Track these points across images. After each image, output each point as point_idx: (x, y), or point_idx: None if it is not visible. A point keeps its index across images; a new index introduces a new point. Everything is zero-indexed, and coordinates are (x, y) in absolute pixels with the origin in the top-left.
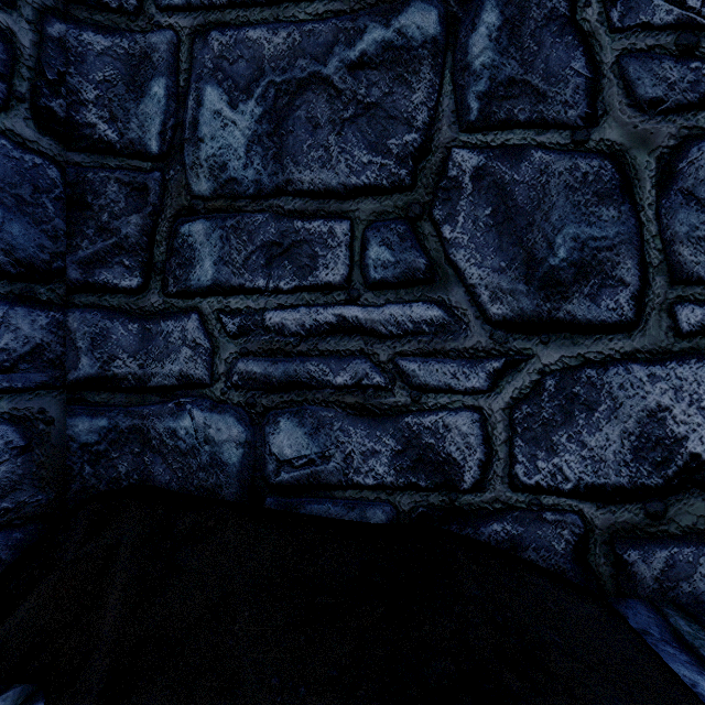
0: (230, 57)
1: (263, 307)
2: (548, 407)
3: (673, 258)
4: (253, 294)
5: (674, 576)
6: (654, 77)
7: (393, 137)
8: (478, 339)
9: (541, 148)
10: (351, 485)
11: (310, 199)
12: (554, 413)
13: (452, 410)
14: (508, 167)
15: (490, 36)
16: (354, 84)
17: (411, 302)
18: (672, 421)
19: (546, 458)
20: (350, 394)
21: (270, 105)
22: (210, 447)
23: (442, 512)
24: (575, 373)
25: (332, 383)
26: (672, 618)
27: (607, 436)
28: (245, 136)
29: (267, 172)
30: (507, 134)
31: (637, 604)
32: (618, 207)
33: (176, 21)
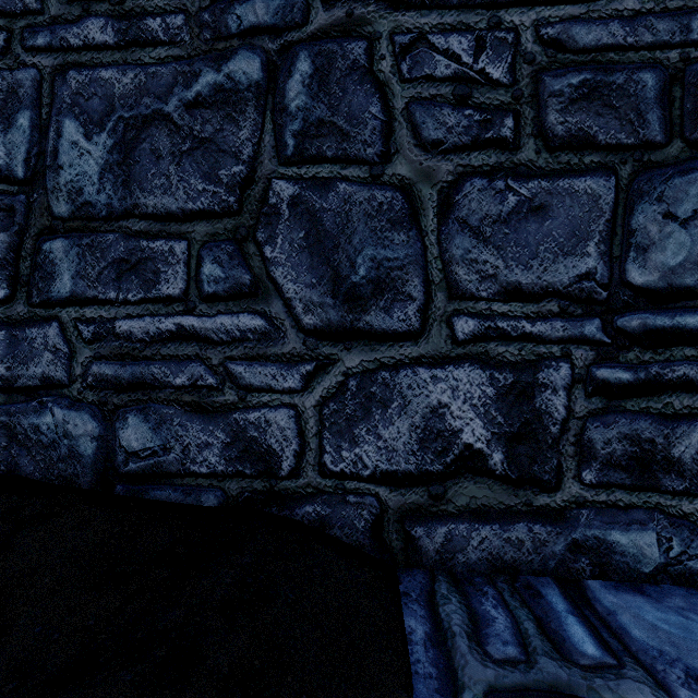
0: (86, 94)
1: (114, 317)
2: (350, 404)
3: (451, 277)
4: (106, 305)
5: (452, 549)
6: (436, 122)
7: (224, 168)
8: (294, 346)
9: (345, 180)
10: (189, 473)
11: (153, 222)
12: (356, 410)
13: (272, 407)
14: (318, 197)
15: (304, 83)
16: (191, 121)
17: (238, 313)
18: (450, 416)
19: (349, 449)
20: (188, 394)
21: (120, 137)
22: (69, 441)
23: (264, 496)
24: (373, 375)
25: (172, 384)
26: (439, 583)
27: (398, 429)
28: (98, 164)
29: (117, 197)
30: (317, 168)
31: (419, 572)
32: (407, 233)
33: (39, 60)
